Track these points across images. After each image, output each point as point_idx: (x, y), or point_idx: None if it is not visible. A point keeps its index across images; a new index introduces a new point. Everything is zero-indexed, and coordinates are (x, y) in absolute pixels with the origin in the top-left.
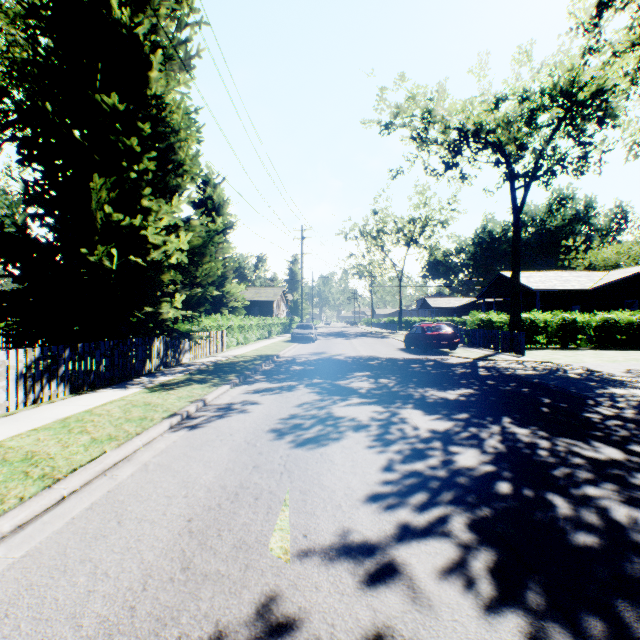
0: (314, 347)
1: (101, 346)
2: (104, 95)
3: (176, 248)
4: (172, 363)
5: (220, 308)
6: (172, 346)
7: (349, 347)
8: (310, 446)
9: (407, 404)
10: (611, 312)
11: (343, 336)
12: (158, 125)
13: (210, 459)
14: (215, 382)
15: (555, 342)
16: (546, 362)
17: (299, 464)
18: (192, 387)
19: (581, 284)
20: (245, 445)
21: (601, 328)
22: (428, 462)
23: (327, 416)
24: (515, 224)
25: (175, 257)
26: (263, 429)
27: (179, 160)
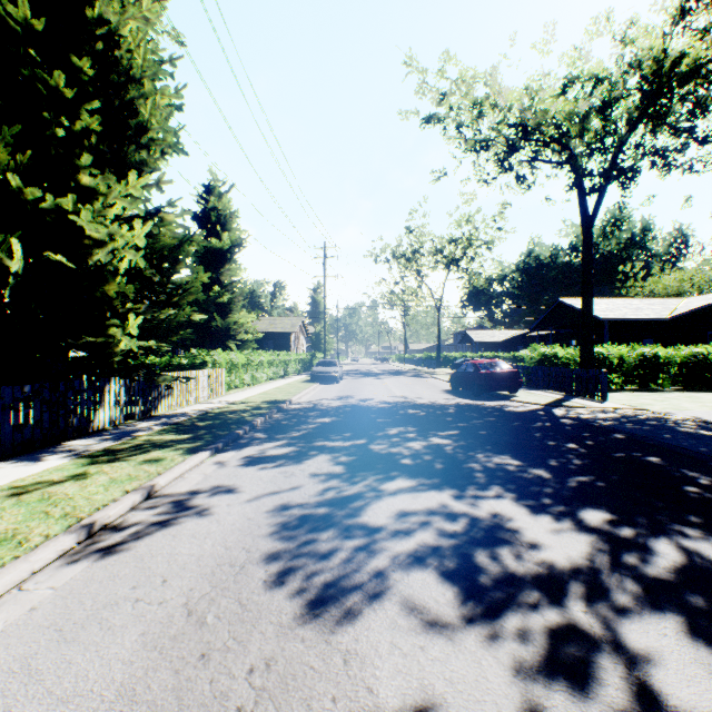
0: (338, 389)
1: (5, 394)
2: (7, 1)
3: (126, 244)
4: (140, 414)
5: (226, 341)
6: (140, 390)
7: (382, 389)
8: (322, 624)
9: (487, 490)
10: (699, 345)
11: (373, 375)
12: (110, 71)
13: (73, 688)
14: (186, 447)
15: (633, 382)
16: (641, 409)
17: (289, 711)
18: (145, 458)
19: (656, 313)
20: (180, 622)
21: (687, 365)
22: (607, 695)
23: (357, 522)
24: (587, 237)
25: (127, 259)
26: (233, 562)
27: (139, 119)
